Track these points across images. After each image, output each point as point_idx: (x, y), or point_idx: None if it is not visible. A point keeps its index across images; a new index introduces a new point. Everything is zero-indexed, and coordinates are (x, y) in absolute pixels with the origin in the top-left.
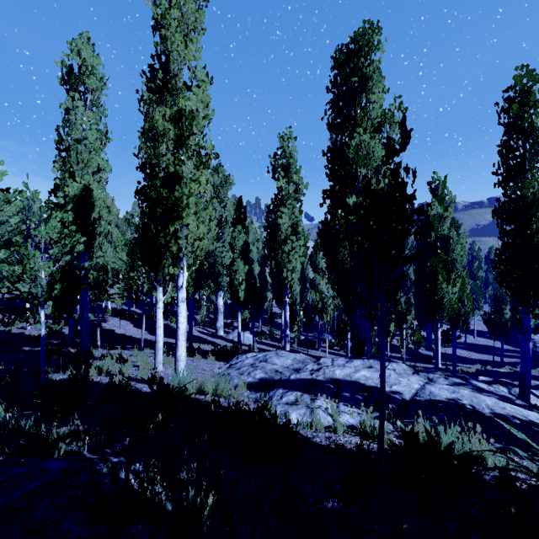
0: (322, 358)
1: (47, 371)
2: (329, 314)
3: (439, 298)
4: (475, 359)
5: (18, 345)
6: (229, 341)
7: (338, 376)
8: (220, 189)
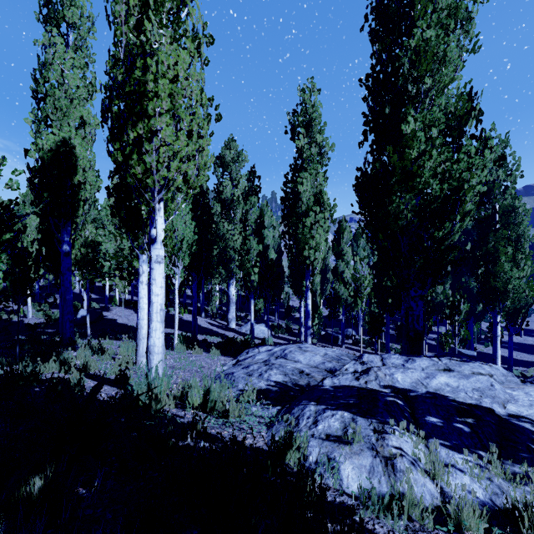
0: (364, 354)
1: (1, 364)
2: (365, 299)
3: (500, 284)
4: (527, 361)
5: (14, 334)
6: (241, 334)
7: (403, 384)
8: (231, 165)
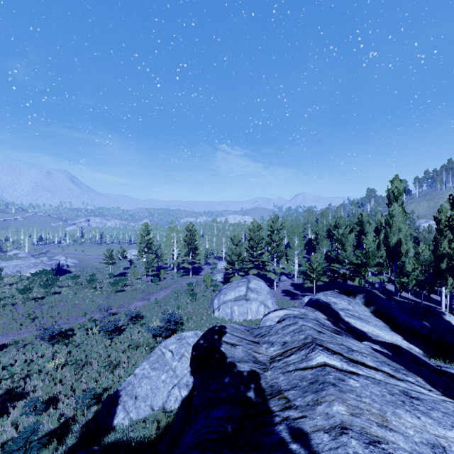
0: None
1: None
2: None
3: None
4: None
5: None
6: None
7: None
8: None
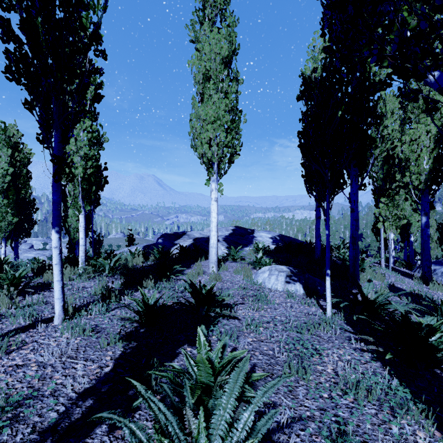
0: None
1: None
2: None
3: None
4: None
5: None
6: None
7: None
8: None
